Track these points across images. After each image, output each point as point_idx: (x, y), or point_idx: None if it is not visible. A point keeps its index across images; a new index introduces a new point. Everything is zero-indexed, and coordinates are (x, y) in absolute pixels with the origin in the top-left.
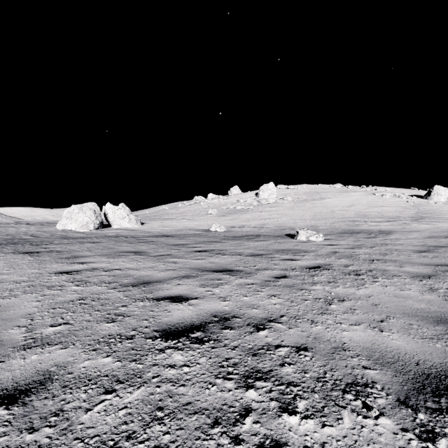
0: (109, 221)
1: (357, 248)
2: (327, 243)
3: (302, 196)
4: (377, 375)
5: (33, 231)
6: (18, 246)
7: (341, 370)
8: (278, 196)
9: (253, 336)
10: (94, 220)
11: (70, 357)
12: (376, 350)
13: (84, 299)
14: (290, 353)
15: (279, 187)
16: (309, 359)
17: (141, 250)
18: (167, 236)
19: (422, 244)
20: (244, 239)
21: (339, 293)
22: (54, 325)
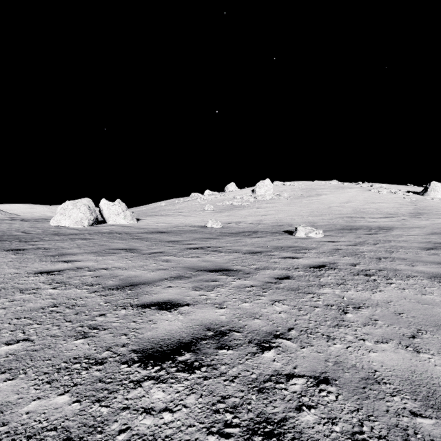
0: (104, 217)
1: (360, 245)
2: (327, 240)
3: (298, 192)
4: (435, 428)
5: (25, 227)
6: (5, 243)
7: (382, 419)
8: (274, 192)
9: (257, 359)
10: (89, 216)
11: (14, 394)
12: (420, 382)
13: (57, 305)
14: (308, 388)
15: (275, 183)
16: (335, 398)
17: (133, 247)
18: (162, 232)
19: (427, 241)
20: (241, 235)
21: (352, 298)
22: (11, 342)
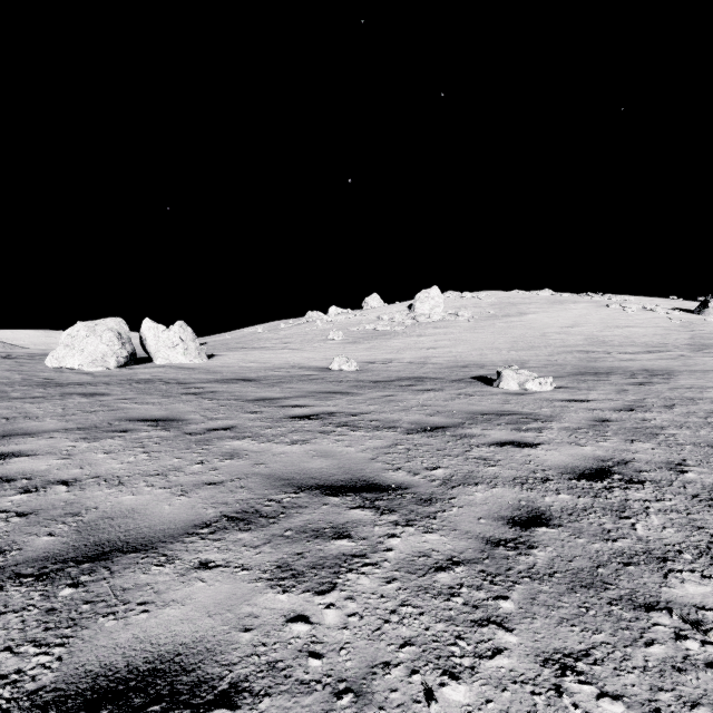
0: (149, 352)
1: (641, 410)
2: (566, 397)
3: (487, 309)
4: None
5: None
6: None
7: None
8: (446, 310)
9: None
10: (118, 349)
11: None
12: None
13: None
14: None
15: (448, 295)
16: None
17: (176, 414)
18: (247, 380)
19: None
20: (395, 386)
21: None
22: None
